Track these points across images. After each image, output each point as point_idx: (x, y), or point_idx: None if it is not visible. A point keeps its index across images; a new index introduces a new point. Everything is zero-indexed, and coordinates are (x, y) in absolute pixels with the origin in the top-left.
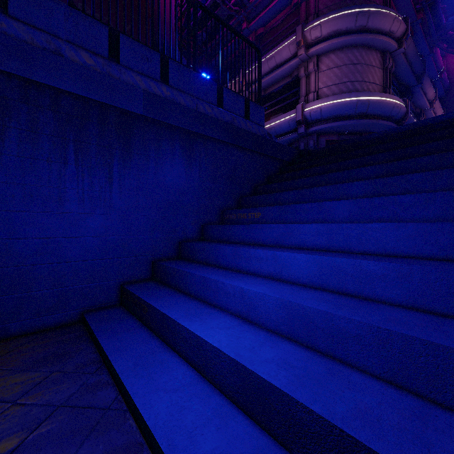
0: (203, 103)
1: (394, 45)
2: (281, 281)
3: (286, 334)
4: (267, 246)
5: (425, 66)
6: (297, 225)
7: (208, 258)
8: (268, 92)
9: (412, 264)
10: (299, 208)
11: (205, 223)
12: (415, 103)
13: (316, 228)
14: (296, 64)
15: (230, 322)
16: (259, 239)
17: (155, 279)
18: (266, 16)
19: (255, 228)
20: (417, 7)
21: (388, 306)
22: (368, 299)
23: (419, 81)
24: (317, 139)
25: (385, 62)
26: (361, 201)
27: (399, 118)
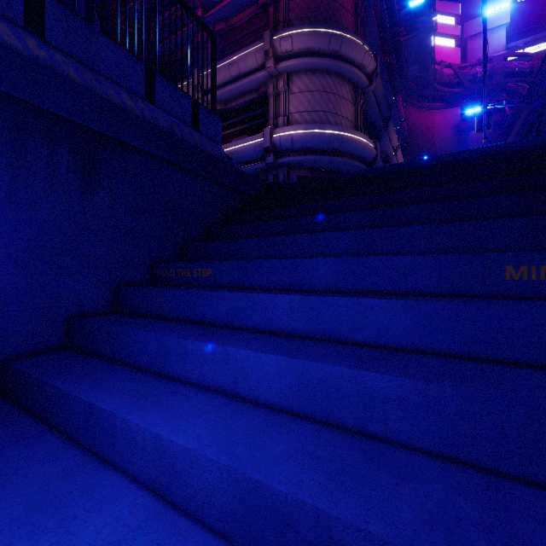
0: (119, 88)
1: (365, 80)
2: (237, 401)
3: (239, 541)
4: (218, 327)
5: (391, 111)
6: (263, 296)
7: (116, 350)
8: (230, 106)
9: (441, 380)
10: (266, 265)
11: (122, 283)
12: (381, 148)
13: (290, 301)
14: (263, 77)
15: (130, 516)
16: (206, 314)
17: (7, 396)
18: (227, 9)
19: (199, 296)
20: (384, 48)
21: (410, 456)
22: (376, 437)
23: (386, 126)
24: (288, 173)
25: (357, 98)
26: (349, 260)
27: (369, 160)
